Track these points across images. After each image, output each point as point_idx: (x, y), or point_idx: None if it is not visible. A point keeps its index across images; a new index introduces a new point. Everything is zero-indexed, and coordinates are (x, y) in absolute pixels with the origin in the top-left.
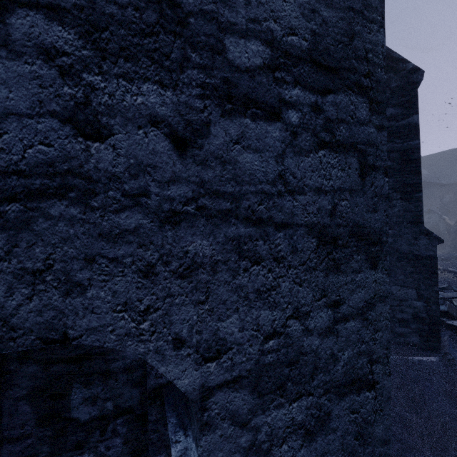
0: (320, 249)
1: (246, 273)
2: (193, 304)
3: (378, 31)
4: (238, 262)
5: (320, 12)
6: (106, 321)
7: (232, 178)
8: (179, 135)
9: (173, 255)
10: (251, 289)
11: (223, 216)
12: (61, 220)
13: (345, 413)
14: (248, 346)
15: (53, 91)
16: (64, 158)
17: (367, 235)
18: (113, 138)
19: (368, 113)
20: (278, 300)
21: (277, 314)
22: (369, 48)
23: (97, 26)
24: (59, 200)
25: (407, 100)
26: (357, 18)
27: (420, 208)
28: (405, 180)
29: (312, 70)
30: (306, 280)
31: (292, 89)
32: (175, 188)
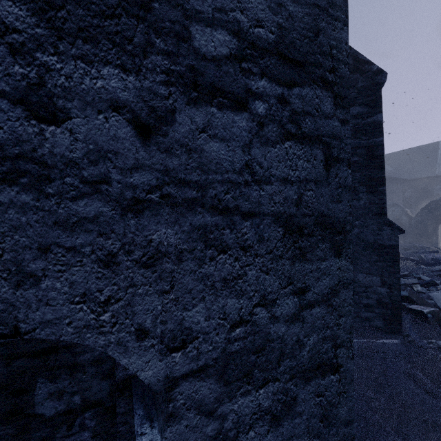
0: (287, 238)
1: (213, 262)
2: (158, 294)
3: (342, 28)
4: (204, 251)
5: (287, 6)
6: (63, 313)
7: (198, 166)
8: (142, 121)
9: (136, 244)
10: (218, 278)
11: (188, 205)
12: (12, 207)
13: (310, 396)
14: (215, 335)
15: (2, 70)
16: (15, 141)
17: (331, 224)
18: (71, 122)
19: (332, 107)
20: (245, 289)
21: (244, 302)
22: (333, 45)
23: (52, 4)
24: (9, 186)
25: (372, 99)
26: (322, 15)
27: (384, 201)
28: (371, 174)
29: (278, 62)
30: (273, 269)
31: (259, 80)
32: (138, 175)
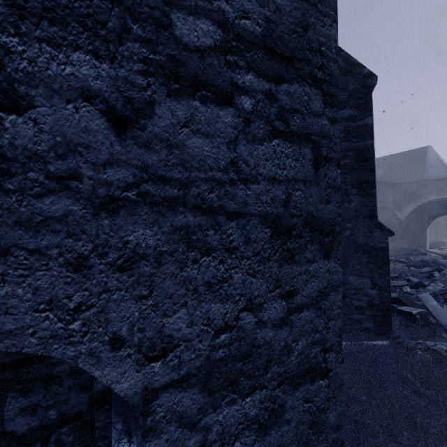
0: (274, 239)
1: (195, 265)
2: (135, 299)
3: (331, 25)
4: (186, 253)
5: None
6: (25, 323)
7: (179, 163)
8: (118, 113)
9: (110, 246)
10: (201, 282)
11: (169, 204)
12: None
13: (299, 403)
14: (198, 342)
15: None
16: None
17: (320, 225)
18: (35, 111)
19: (321, 105)
20: (231, 293)
21: (229, 307)
22: (323, 41)
23: None
24: None
25: (363, 102)
26: (311, 10)
27: (375, 203)
28: (362, 177)
29: (266, 57)
30: (260, 271)
31: (245, 74)
32: (112, 171)
